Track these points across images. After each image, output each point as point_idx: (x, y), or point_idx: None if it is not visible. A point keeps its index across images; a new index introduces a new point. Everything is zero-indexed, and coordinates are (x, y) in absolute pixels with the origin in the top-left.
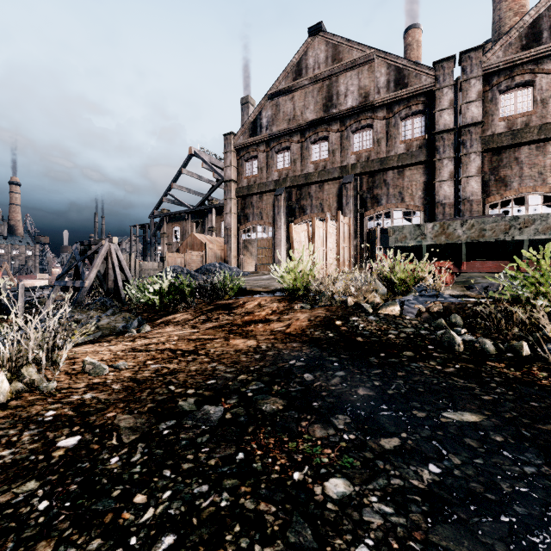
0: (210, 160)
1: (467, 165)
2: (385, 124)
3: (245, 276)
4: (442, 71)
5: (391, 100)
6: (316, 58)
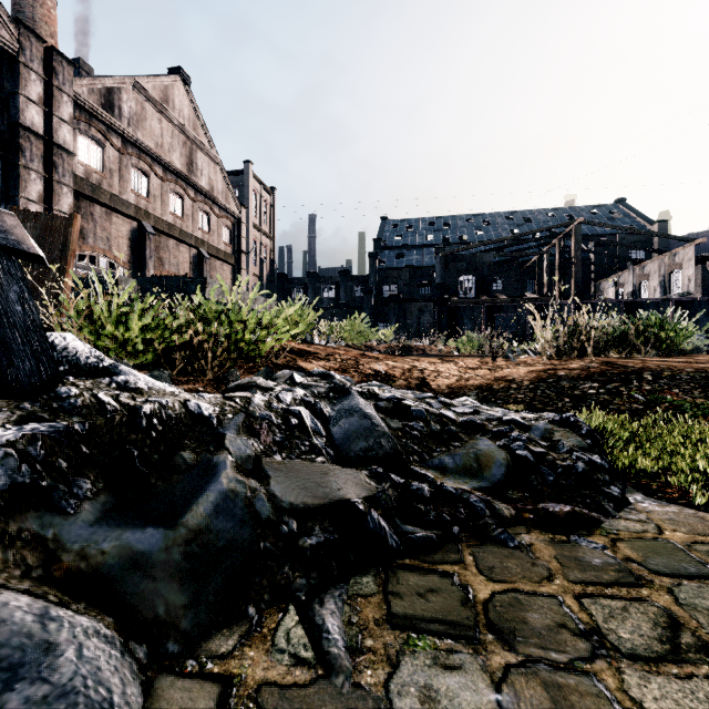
0: None
1: (60, 197)
2: None
3: None
4: (31, 45)
5: None
6: None
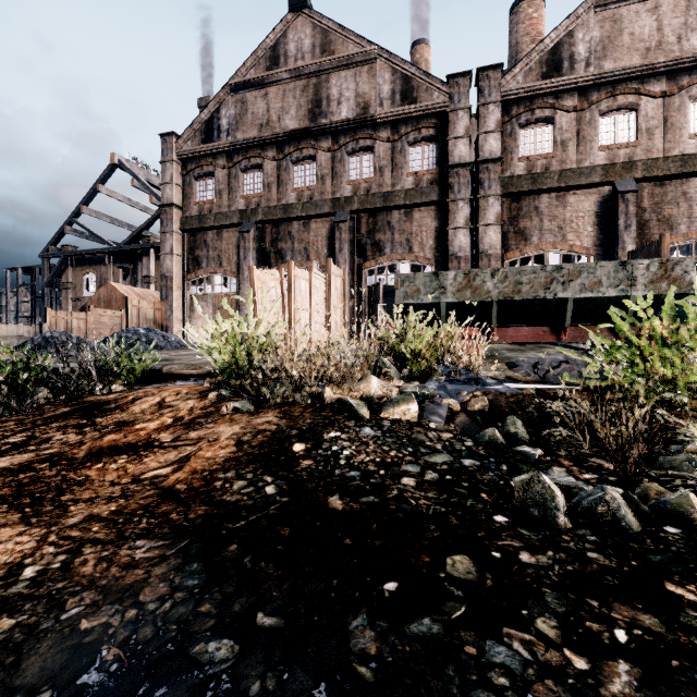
0: (147, 178)
1: (485, 211)
2: (389, 148)
3: (188, 349)
4: (458, 88)
5: (397, 117)
6: (299, 43)
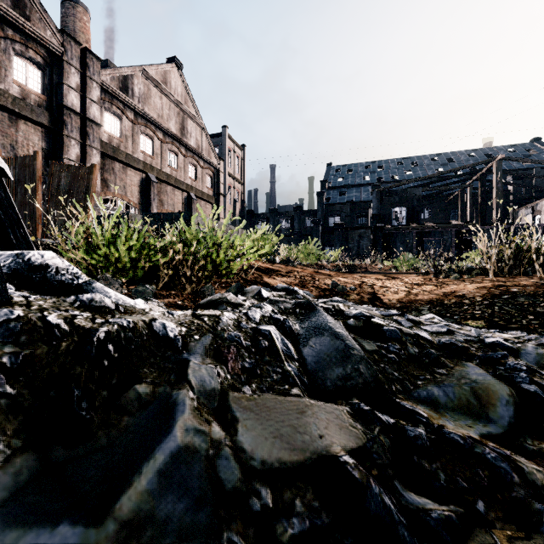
0: None
1: (91, 157)
2: None
3: None
4: (71, 47)
5: (8, 16)
6: None
